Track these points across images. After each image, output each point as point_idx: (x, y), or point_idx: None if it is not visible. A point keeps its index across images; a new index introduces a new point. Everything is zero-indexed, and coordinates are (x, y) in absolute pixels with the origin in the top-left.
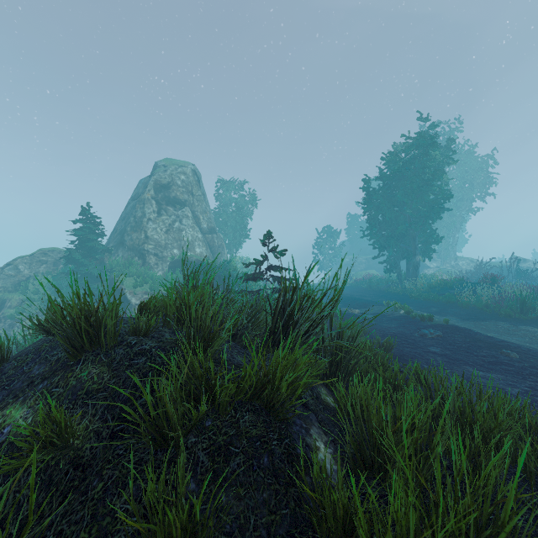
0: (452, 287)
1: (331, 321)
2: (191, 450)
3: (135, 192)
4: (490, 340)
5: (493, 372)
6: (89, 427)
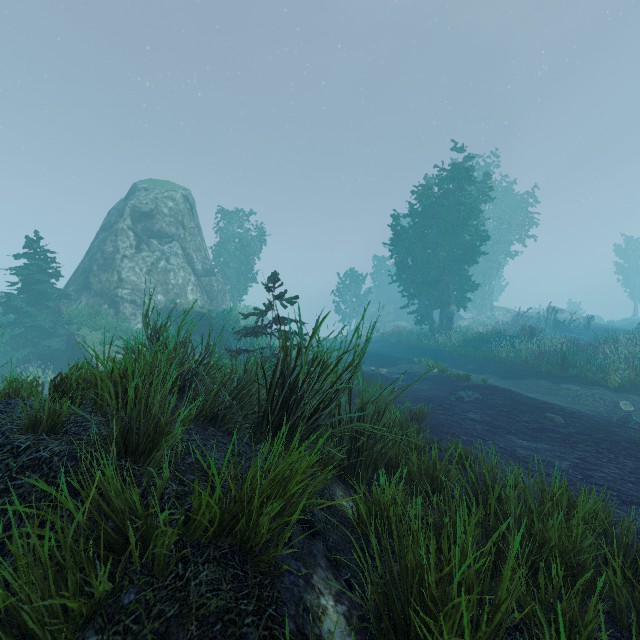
0: (489, 341)
1: (350, 393)
2: None
3: (106, 220)
4: (532, 402)
5: (539, 442)
6: None
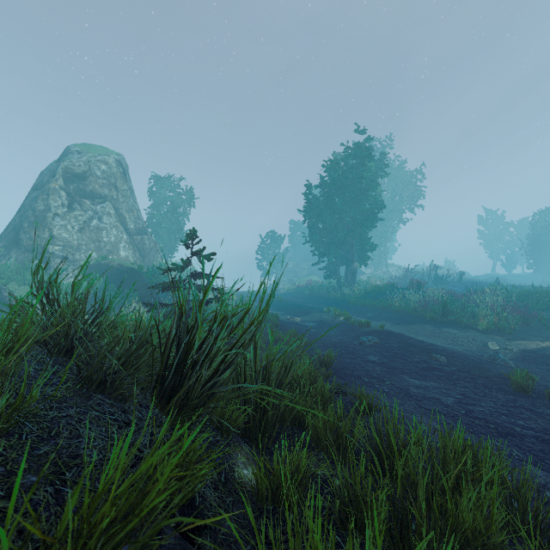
0: (385, 293)
1: (256, 350)
2: None
3: (38, 180)
4: (421, 345)
5: (428, 380)
6: None
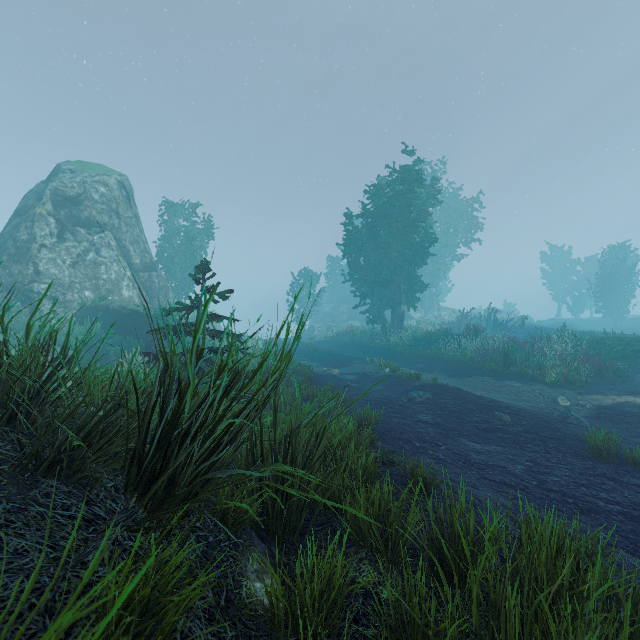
0: (437, 340)
1: (275, 414)
2: None
3: (22, 204)
4: (480, 401)
5: (491, 443)
6: None
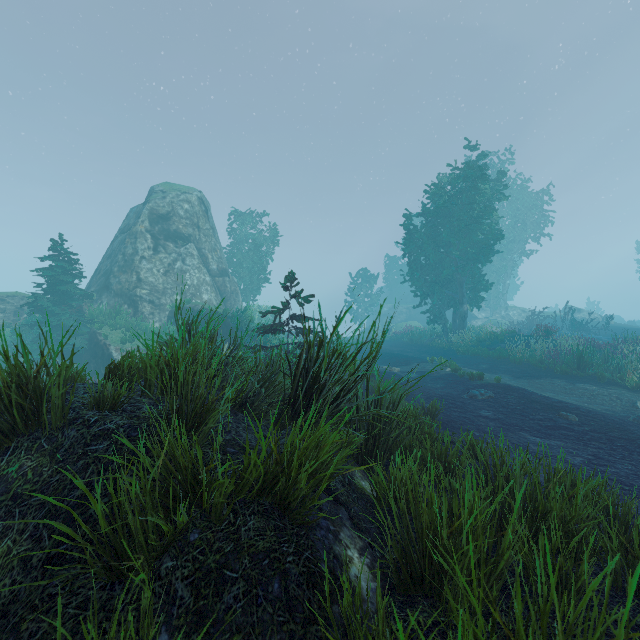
0: (503, 341)
1: (367, 384)
2: (165, 580)
3: (125, 223)
4: (546, 401)
5: (552, 439)
6: (12, 551)
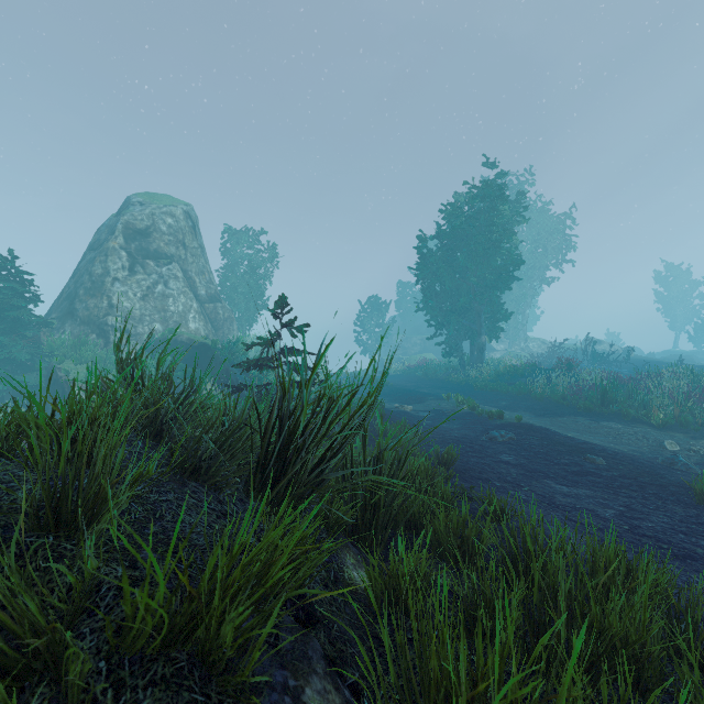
0: (524, 375)
1: (365, 438)
2: None
3: (95, 238)
4: (571, 442)
5: (580, 487)
6: None
